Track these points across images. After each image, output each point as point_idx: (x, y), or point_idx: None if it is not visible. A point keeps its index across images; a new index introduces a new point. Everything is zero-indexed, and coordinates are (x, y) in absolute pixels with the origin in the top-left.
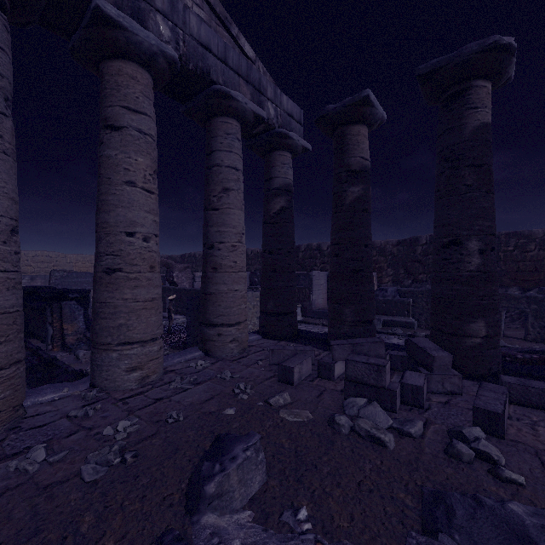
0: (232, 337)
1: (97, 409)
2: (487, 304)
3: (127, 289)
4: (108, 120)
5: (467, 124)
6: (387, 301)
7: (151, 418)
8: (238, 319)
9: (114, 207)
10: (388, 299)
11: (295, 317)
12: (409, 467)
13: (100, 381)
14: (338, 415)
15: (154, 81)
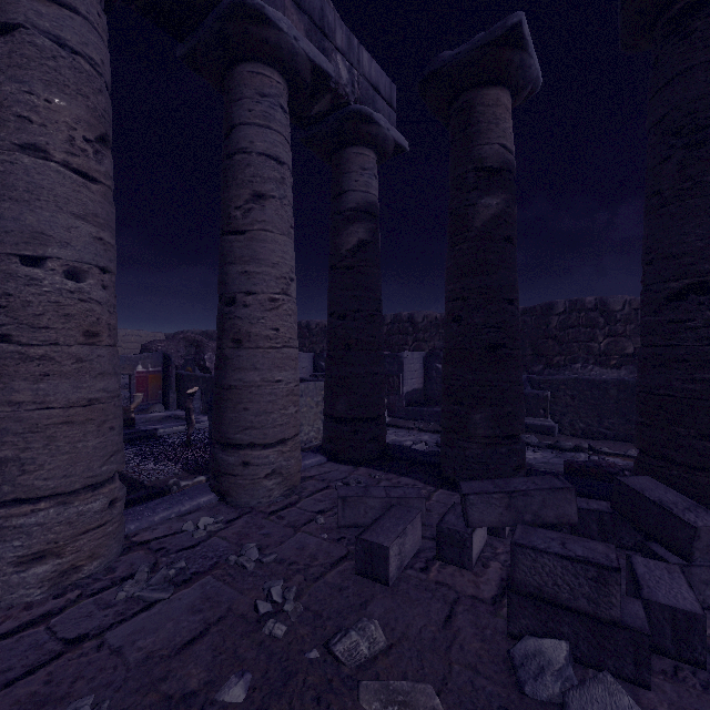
0: (271, 468)
1: None
2: None
3: (21, 382)
4: None
5: None
6: None
7: None
8: (280, 434)
9: None
10: None
11: (383, 424)
12: None
13: None
14: None
15: None
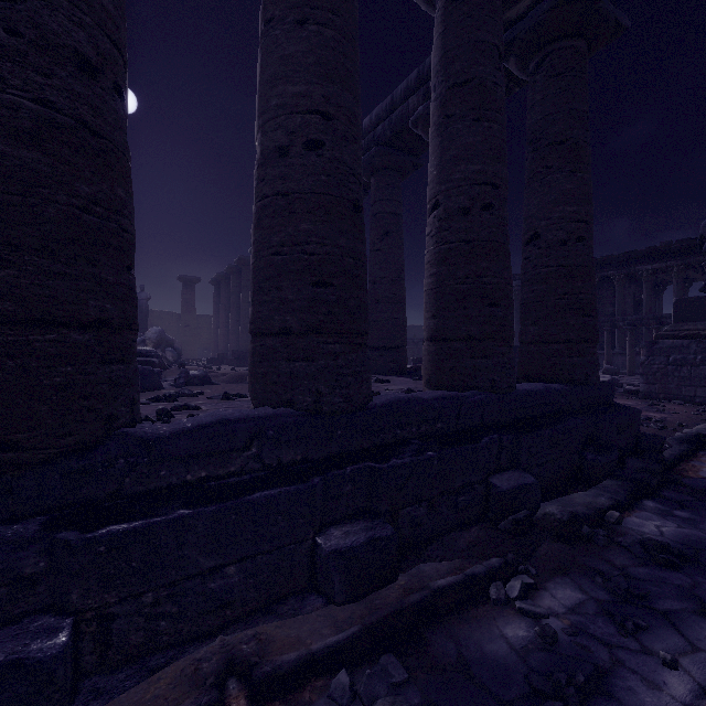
0: None
1: None
2: None
3: None
4: None
5: None
6: None
7: None
8: None
9: None
10: None
11: None
12: None
13: None
14: None
15: None
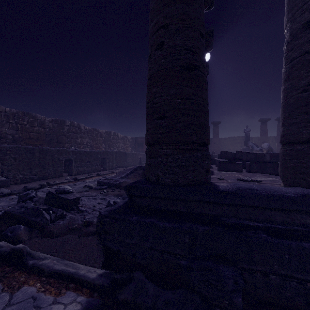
0: None
1: None
2: None
3: None
4: None
5: None
6: None
7: None
8: None
9: None
10: None
11: None
12: None
13: None
14: None
15: None
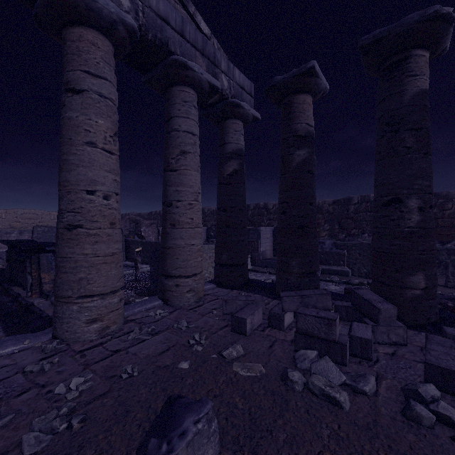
0: (189, 288)
1: (54, 362)
2: (426, 258)
3: (87, 245)
4: (69, 84)
5: (406, 91)
6: (325, 253)
7: (105, 373)
8: (194, 271)
9: (75, 166)
10: (326, 251)
11: (246, 268)
12: (368, 433)
13: (61, 332)
14: (291, 370)
15: (115, 49)
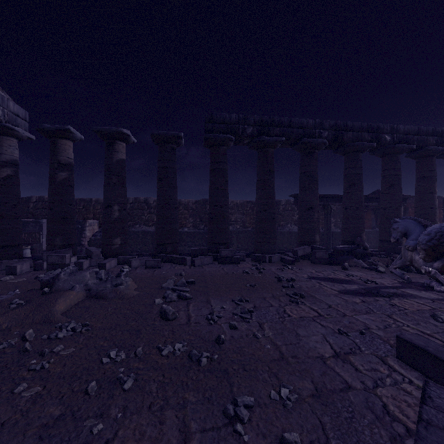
0: None
1: None
2: (121, 231)
3: None
4: None
5: (114, 158)
6: None
7: None
8: None
9: None
10: None
11: (21, 248)
12: None
13: None
14: (40, 275)
15: None
